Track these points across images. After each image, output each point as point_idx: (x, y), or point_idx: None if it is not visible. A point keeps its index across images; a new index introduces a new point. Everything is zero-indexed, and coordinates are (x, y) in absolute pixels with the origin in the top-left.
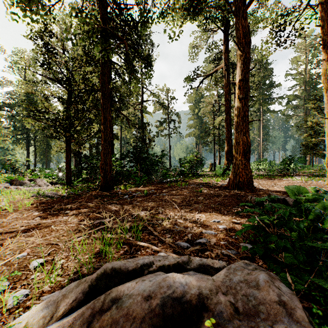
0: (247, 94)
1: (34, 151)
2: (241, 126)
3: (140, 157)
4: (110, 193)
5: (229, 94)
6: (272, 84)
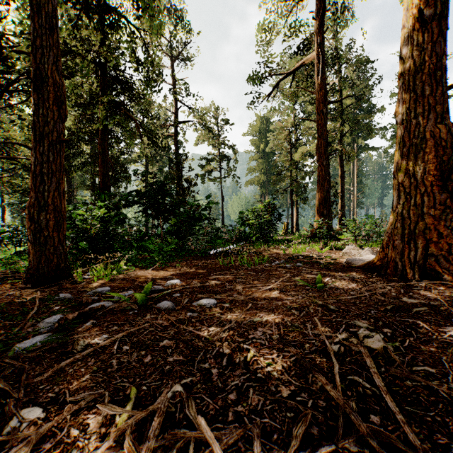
0: (445, 5)
1: (1, 204)
2: (428, 98)
3: (166, 205)
4: (20, 301)
5: (324, 103)
6: (372, 108)
